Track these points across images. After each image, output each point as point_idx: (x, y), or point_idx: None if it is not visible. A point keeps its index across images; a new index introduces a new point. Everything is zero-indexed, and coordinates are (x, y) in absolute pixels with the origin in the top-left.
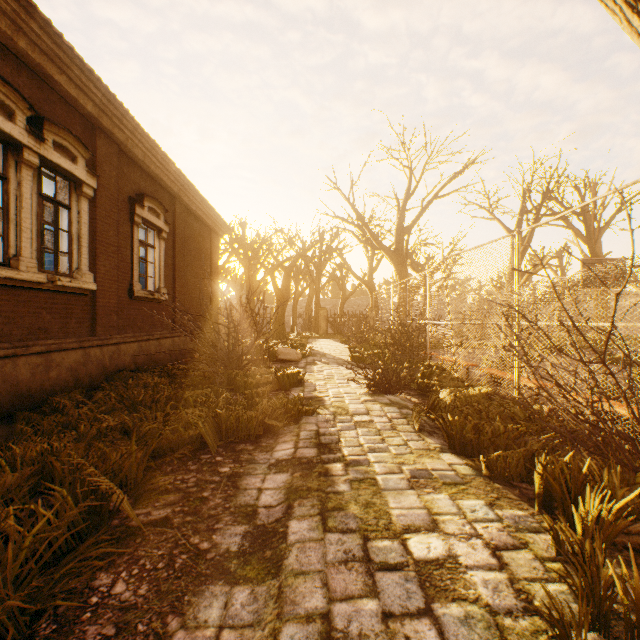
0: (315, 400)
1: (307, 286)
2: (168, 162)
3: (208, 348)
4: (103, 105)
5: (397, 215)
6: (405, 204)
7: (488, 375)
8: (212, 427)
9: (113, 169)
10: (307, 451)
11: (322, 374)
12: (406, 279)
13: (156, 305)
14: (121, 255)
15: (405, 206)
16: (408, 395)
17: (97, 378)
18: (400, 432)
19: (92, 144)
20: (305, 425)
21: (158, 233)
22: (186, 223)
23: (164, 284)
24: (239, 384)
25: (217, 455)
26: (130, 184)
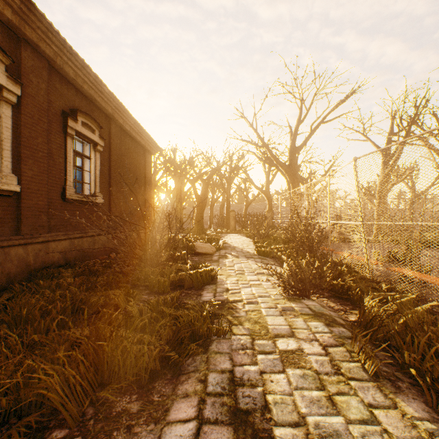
0: (227, 307)
1: (220, 195)
2: (100, 84)
3: (126, 246)
4: (24, 14)
5: (290, 138)
6: (297, 129)
7: (419, 281)
8: (88, 367)
9: (42, 82)
10: (216, 437)
11: (233, 269)
12: (305, 184)
13: (92, 207)
14: (53, 162)
15: (297, 130)
16: (323, 297)
17: (17, 276)
18: (350, 380)
19: (17, 54)
20: (215, 358)
21: (94, 146)
22: (122, 141)
23: (100, 190)
24: (153, 282)
25: (77, 430)
26: (63, 100)
